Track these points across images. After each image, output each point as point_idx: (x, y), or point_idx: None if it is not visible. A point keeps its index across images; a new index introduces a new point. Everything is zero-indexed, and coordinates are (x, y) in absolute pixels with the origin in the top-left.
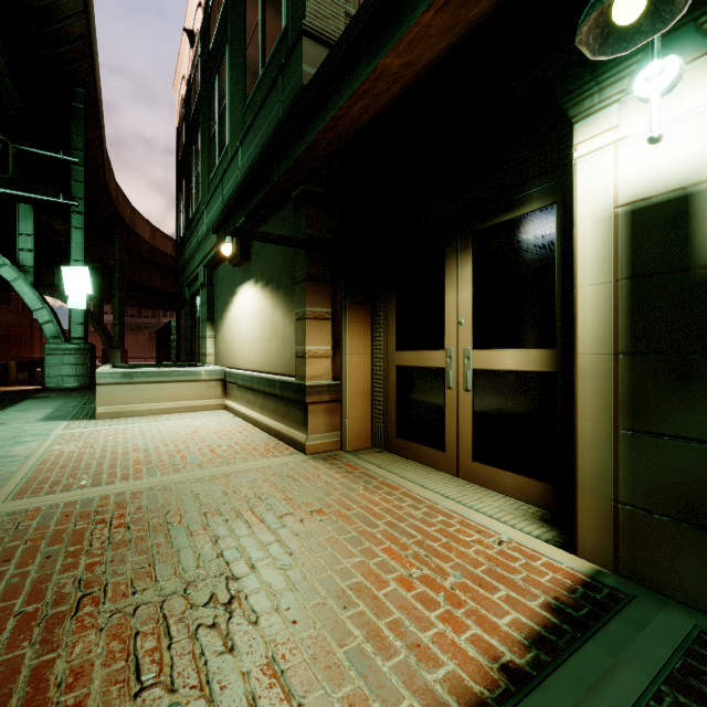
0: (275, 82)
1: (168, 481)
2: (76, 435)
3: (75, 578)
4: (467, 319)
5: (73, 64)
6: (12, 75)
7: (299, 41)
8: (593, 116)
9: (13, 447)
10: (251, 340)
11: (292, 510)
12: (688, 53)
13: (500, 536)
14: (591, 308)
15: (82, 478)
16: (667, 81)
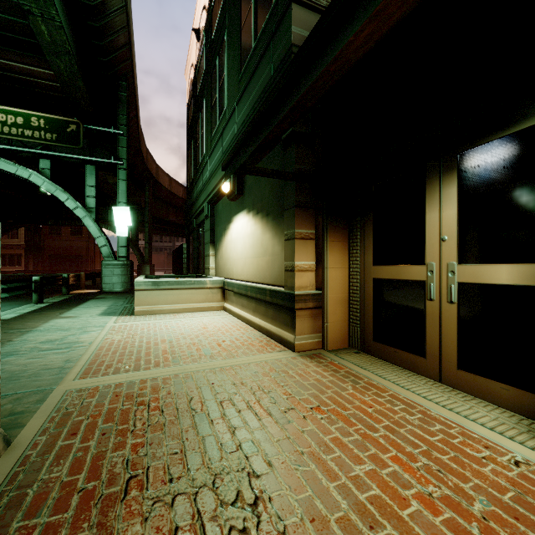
0: (267, 48)
1: (189, 369)
2: (122, 327)
3: (124, 458)
4: (451, 236)
5: (119, 65)
6: (82, 77)
7: (289, 8)
8: None
9: (82, 335)
10: (244, 257)
11: (293, 406)
12: None
13: (513, 455)
14: None
15: (127, 363)
16: None
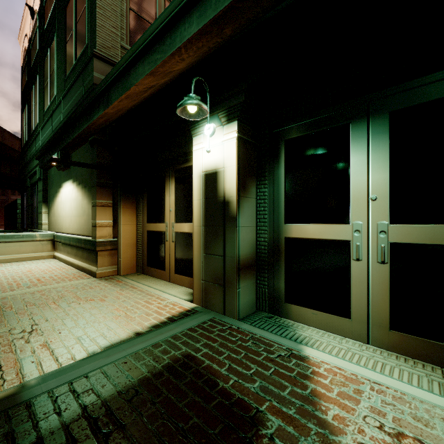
0: (81, 74)
1: (6, 295)
2: None
3: None
4: (173, 209)
5: None
6: None
7: (92, 59)
8: (197, 136)
9: None
10: (70, 216)
11: (76, 300)
12: (217, 124)
13: (169, 300)
14: (197, 209)
15: None
16: (211, 132)
